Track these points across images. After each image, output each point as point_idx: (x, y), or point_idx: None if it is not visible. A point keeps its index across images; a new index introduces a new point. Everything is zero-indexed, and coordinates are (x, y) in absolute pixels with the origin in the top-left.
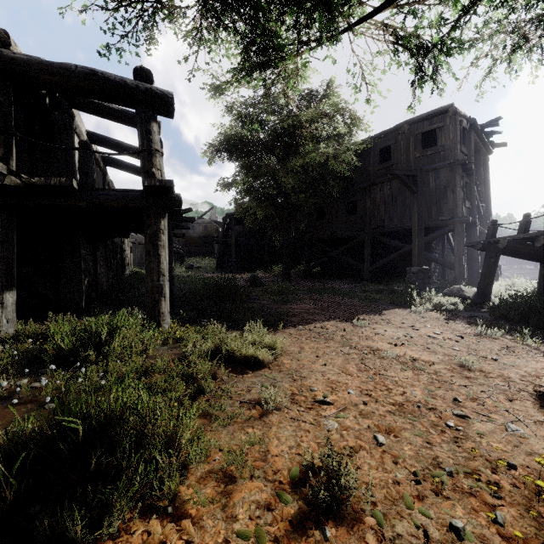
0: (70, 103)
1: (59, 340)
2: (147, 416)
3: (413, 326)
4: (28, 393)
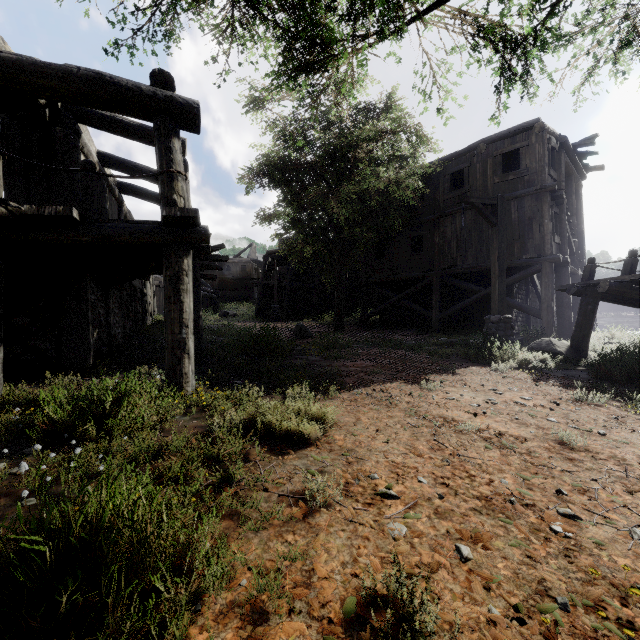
0: (75, 116)
1: (50, 411)
2: (148, 525)
3: (495, 389)
4: (4, 482)
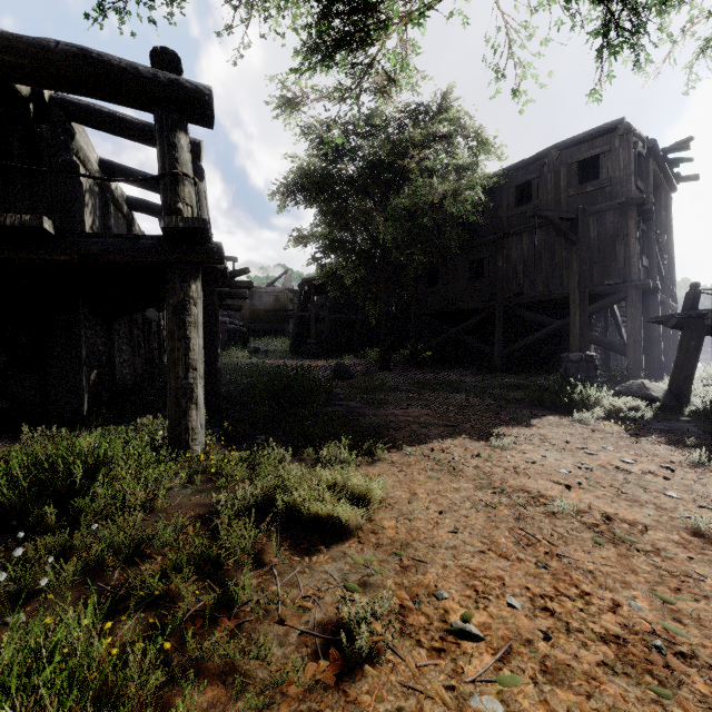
0: (66, 113)
1: None
2: None
3: (585, 448)
4: None
